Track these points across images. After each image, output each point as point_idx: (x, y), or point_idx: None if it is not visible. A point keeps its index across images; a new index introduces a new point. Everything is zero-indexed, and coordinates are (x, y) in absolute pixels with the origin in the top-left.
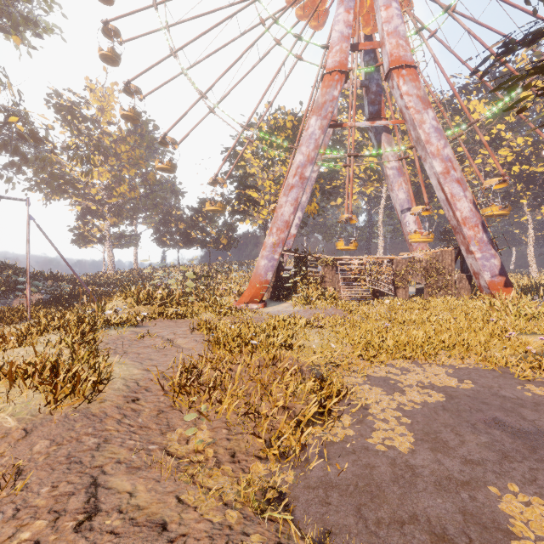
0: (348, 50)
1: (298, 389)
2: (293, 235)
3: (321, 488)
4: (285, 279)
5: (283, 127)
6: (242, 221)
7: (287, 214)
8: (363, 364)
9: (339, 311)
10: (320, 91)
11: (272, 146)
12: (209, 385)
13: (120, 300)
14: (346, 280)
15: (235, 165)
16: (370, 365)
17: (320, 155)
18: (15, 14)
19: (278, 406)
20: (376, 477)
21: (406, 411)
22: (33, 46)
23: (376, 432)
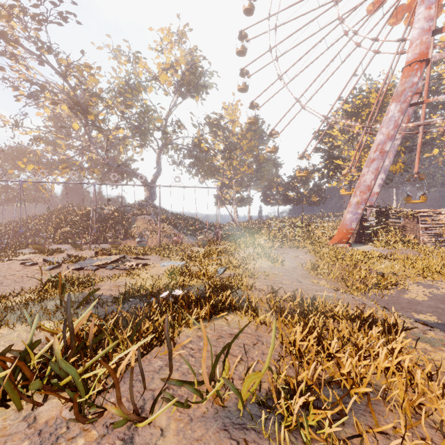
0: (429, 40)
1: (367, 275)
2: (376, 193)
3: (373, 299)
4: (367, 228)
5: (367, 105)
6: (330, 183)
7: (369, 180)
8: (418, 278)
9: (414, 252)
10: (400, 81)
11: (356, 122)
12: (324, 268)
13: (258, 238)
14: (428, 229)
15: (324, 141)
16: (423, 279)
17: (403, 124)
18: (199, 87)
19: (356, 279)
20: (399, 301)
21: (433, 294)
22: (203, 98)
23: (407, 295)
